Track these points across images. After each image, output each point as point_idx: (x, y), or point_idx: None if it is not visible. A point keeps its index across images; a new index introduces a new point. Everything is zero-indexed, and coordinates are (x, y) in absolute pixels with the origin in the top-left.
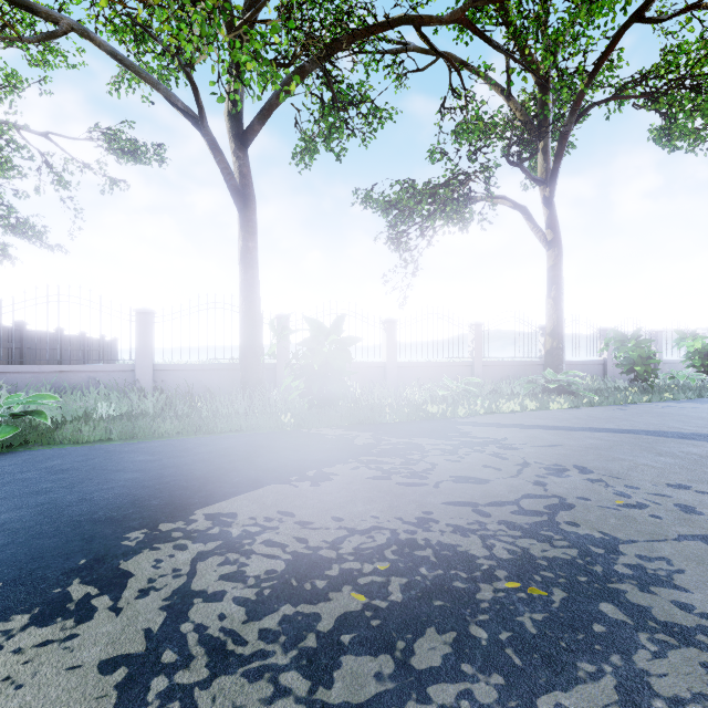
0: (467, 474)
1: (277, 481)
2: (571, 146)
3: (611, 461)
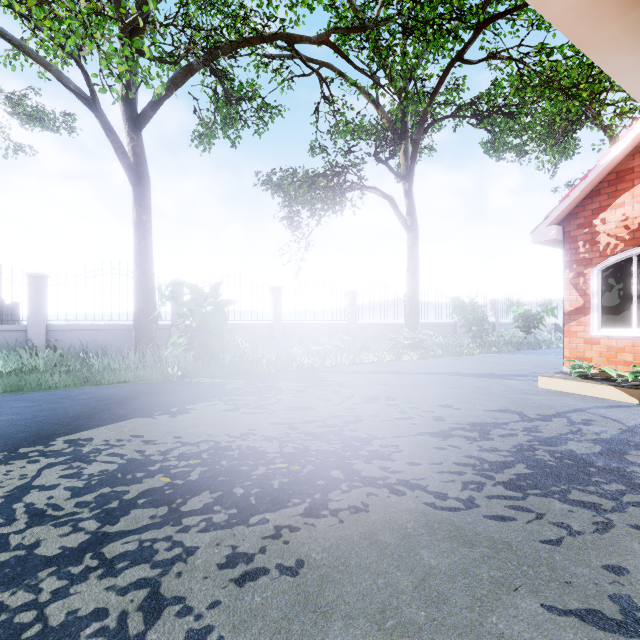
0: (302, 404)
1: (141, 416)
2: (432, 149)
3: (414, 393)
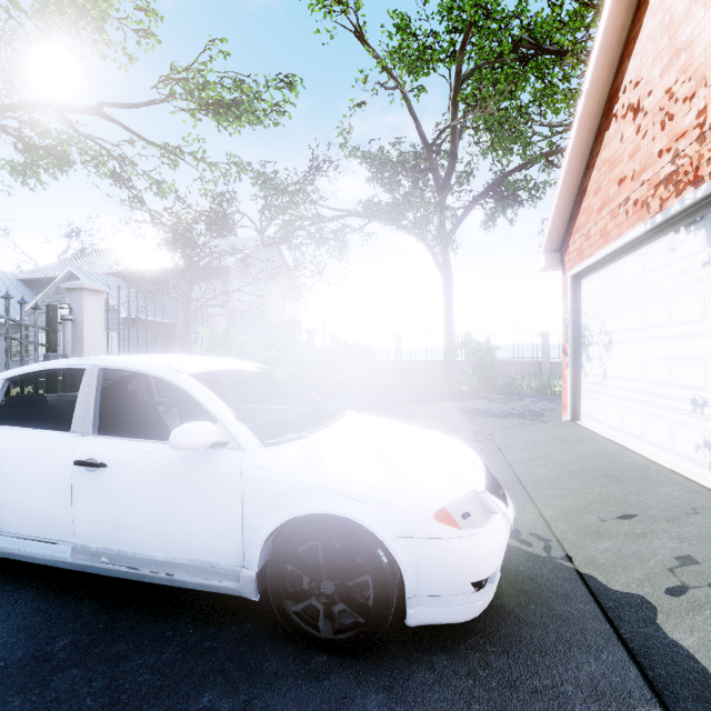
0: (527, 405)
1: (449, 400)
2: None
3: None
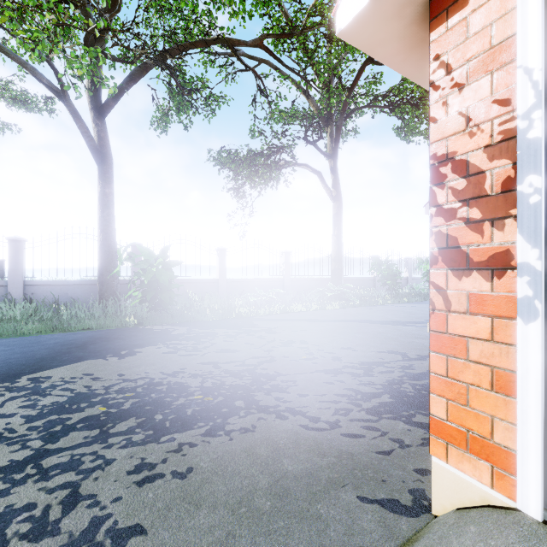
0: (230, 348)
1: (95, 358)
2: (356, 132)
3: (325, 337)
